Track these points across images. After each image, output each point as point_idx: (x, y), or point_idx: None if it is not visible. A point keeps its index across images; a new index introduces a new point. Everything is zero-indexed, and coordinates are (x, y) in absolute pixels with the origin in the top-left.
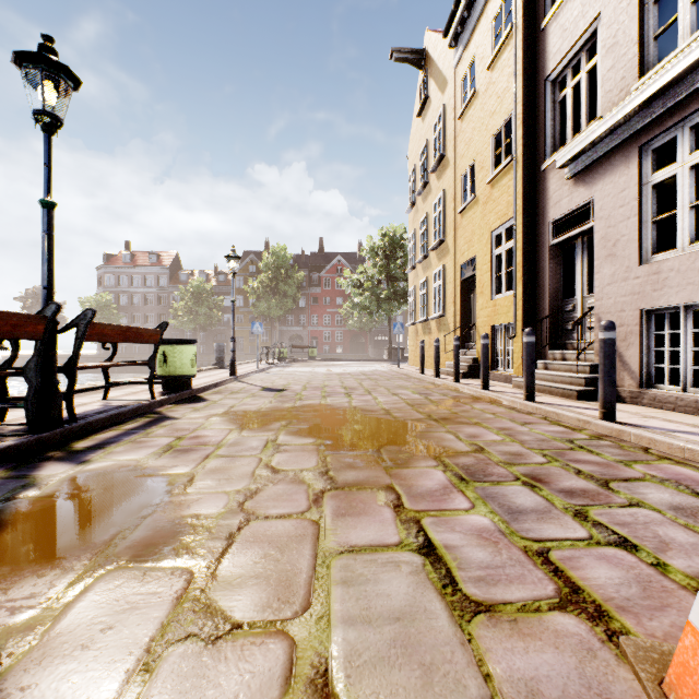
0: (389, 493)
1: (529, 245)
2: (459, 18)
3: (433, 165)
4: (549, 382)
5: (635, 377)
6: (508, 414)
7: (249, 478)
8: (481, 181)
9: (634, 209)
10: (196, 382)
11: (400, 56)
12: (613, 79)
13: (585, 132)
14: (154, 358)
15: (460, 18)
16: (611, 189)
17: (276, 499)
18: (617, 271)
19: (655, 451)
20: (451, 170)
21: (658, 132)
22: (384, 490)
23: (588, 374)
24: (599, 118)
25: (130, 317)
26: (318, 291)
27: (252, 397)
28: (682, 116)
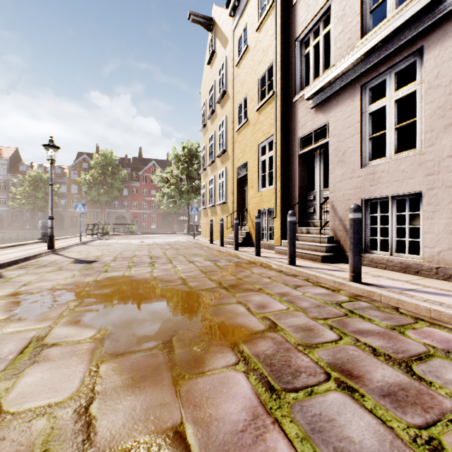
0: None
1: (284, 153)
2: None
3: (218, 97)
4: (300, 249)
5: None
6: (280, 277)
7: None
8: (251, 109)
9: (357, 129)
10: (4, 257)
11: (195, 18)
12: (342, 39)
13: (325, 74)
14: None
15: None
16: (341, 115)
17: None
18: (345, 172)
19: (405, 311)
20: (231, 102)
21: (374, 76)
22: (169, 449)
23: (326, 243)
24: (333, 66)
25: None
26: (138, 184)
27: (58, 270)
28: (390, 64)
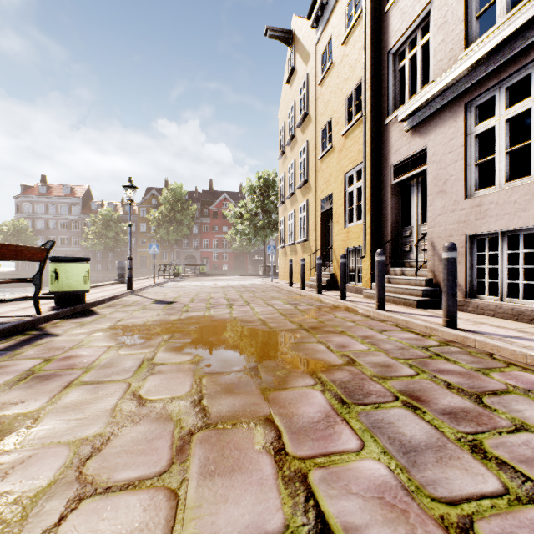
0: (268, 429)
1: (375, 184)
2: (319, 3)
3: (298, 121)
4: (393, 293)
5: (461, 289)
6: (365, 322)
7: (107, 416)
8: (337, 134)
9: (460, 154)
10: (92, 296)
11: (273, 33)
12: (443, 50)
13: (422, 92)
14: (39, 275)
15: (320, 3)
16: (441, 138)
17: (131, 451)
18: (447, 204)
19: (499, 357)
20: (313, 125)
21: (480, 92)
22: (263, 425)
23: (423, 286)
24: (432, 82)
25: (46, 239)
26: (208, 220)
27: (143, 309)
28: (500, 78)
